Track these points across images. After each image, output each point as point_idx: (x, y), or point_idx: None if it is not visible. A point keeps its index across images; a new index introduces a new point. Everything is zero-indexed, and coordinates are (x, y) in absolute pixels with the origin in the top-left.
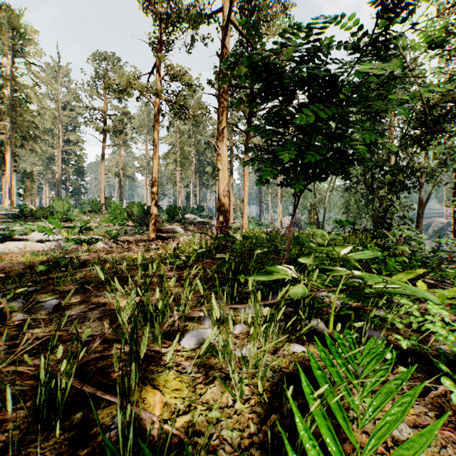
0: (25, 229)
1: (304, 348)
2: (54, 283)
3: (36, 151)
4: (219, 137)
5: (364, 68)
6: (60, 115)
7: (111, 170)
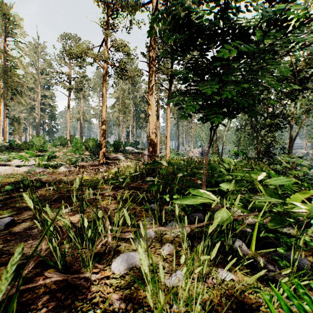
0: (9, 157)
1: (232, 275)
2: (16, 201)
3: (22, 102)
4: (149, 92)
5: (284, 7)
6: (39, 78)
7: (74, 116)
